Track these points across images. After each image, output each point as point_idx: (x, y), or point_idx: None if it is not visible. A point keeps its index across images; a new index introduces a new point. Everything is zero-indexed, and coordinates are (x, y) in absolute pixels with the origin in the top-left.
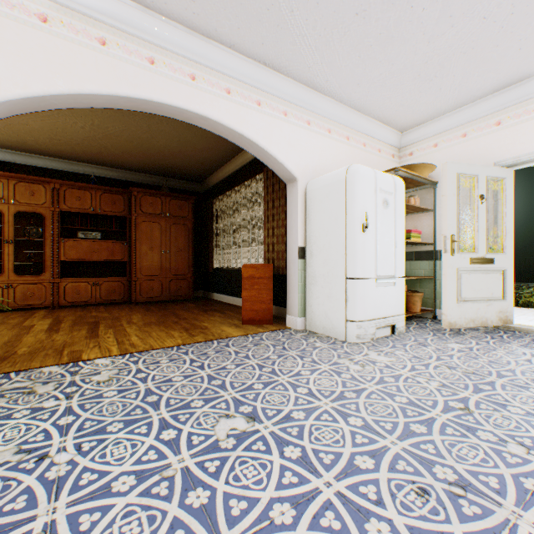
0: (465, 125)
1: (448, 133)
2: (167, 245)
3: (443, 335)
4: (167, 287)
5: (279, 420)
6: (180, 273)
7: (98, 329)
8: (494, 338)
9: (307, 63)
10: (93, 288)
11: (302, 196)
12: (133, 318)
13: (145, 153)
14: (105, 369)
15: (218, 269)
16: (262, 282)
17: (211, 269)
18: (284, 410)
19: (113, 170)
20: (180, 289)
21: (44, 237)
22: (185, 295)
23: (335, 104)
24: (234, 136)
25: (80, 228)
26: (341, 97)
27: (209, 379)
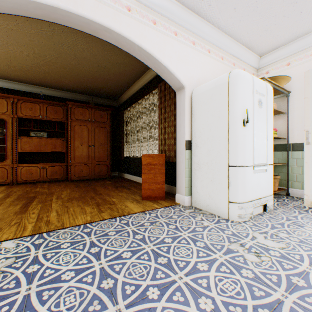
0: None
1: (299, 53)
2: (92, 141)
3: (308, 213)
4: (92, 170)
5: None
6: (101, 160)
7: (30, 204)
8: None
9: None
10: (41, 170)
11: (188, 100)
12: (63, 193)
13: (76, 77)
14: (3, 257)
15: (127, 157)
16: (157, 168)
17: (123, 158)
18: None
19: (57, 91)
20: (101, 171)
21: (6, 135)
22: (105, 175)
23: (213, 29)
24: (134, 49)
25: (32, 129)
26: (219, 22)
27: (101, 277)
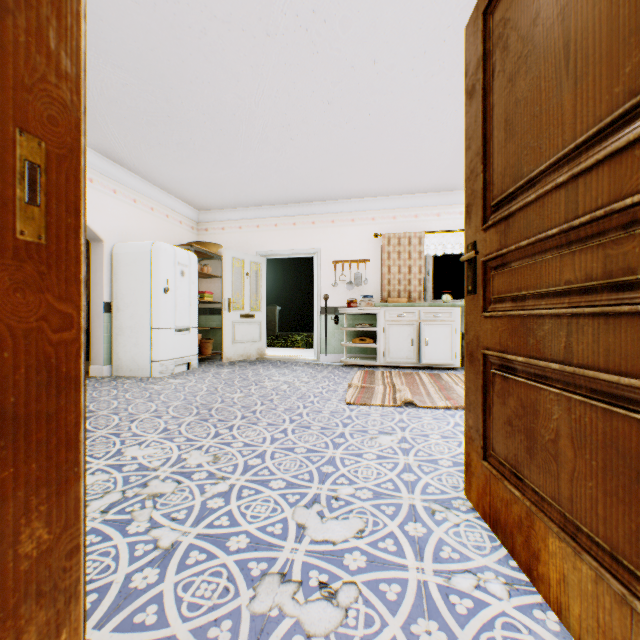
0: (241, 221)
1: (232, 222)
2: None
3: (223, 366)
4: None
5: (112, 409)
6: None
7: None
8: (252, 364)
9: (117, 151)
10: None
11: (109, 256)
12: None
13: None
14: None
15: None
16: None
17: None
18: (114, 406)
19: None
20: None
21: None
22: None
23: (141, 180)
24: None
25: None
26: (147, 177)
27: None
